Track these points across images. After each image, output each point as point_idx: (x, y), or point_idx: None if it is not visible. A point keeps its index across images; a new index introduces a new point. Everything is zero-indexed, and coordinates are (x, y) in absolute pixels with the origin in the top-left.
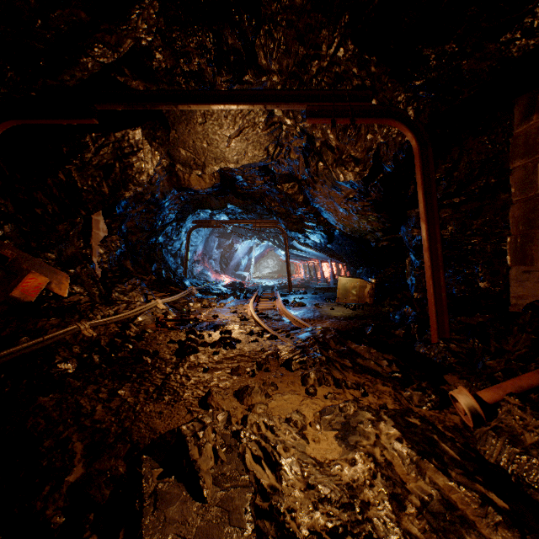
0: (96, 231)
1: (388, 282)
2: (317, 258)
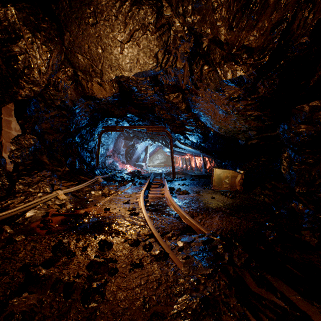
0: (7, 130)
1: (251, 172)
2: (192, 154)
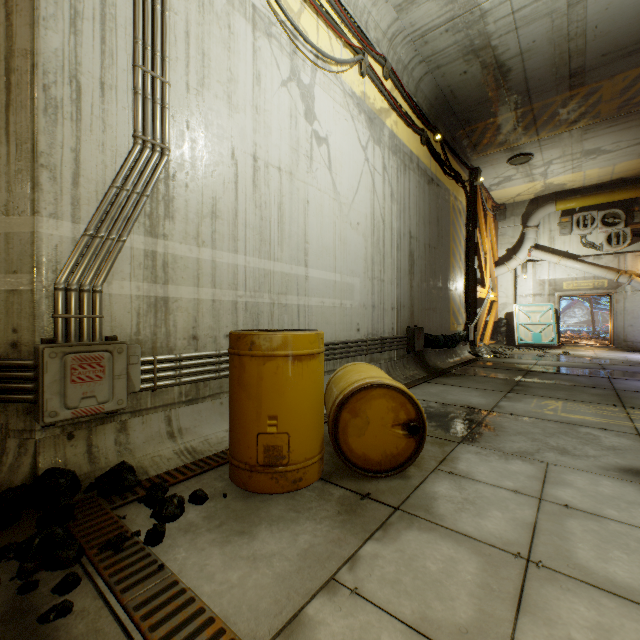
0: None
1: None
2: None
